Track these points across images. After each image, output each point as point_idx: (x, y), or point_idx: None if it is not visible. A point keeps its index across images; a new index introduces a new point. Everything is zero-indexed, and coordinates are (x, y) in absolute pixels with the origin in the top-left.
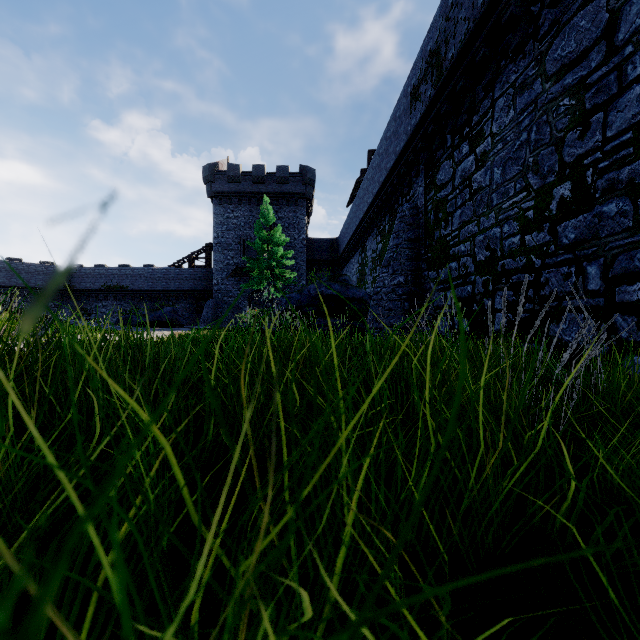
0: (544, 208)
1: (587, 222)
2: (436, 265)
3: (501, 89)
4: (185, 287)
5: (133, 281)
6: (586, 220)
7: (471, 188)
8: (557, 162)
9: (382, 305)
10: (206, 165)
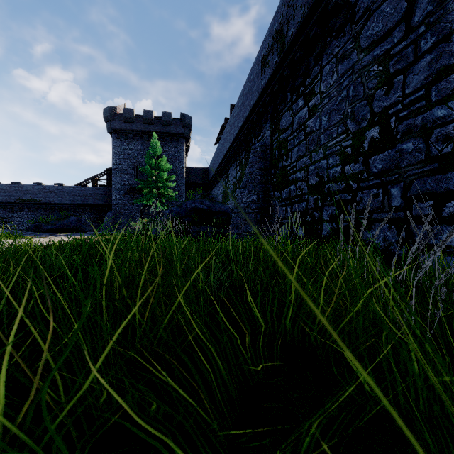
0: (359, 146)
1: (391, 156)
2: (279, 187)
3: (327, 59)
4: (89, 201)
5: (45, 196)
6: (390, 155)
7: (305, 131)
8: (369, 112)
9: (241, 216)
10: (106, 108)
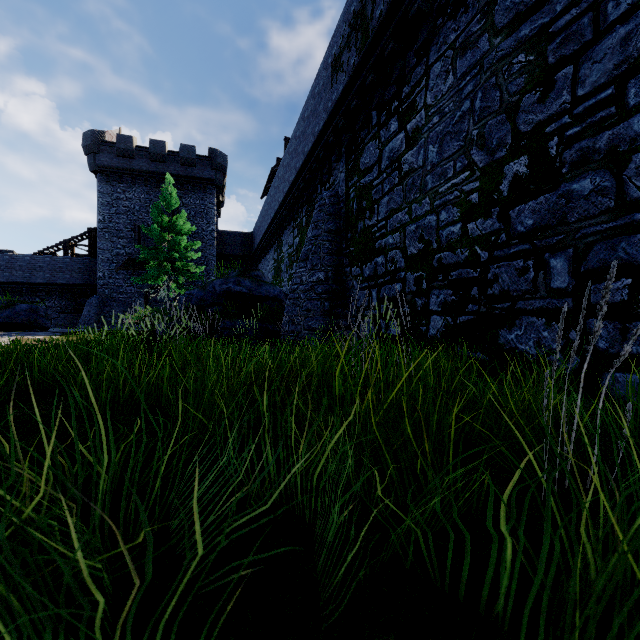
0: (492, 189)
1: (550, 204)
2: (360, 260)
3: (437, 52)
4: (59, 280)
5: None
6: (549, 201)
7: (401, 171)
8: (510, 133)
9: (299, 305)
10: (87, 131)
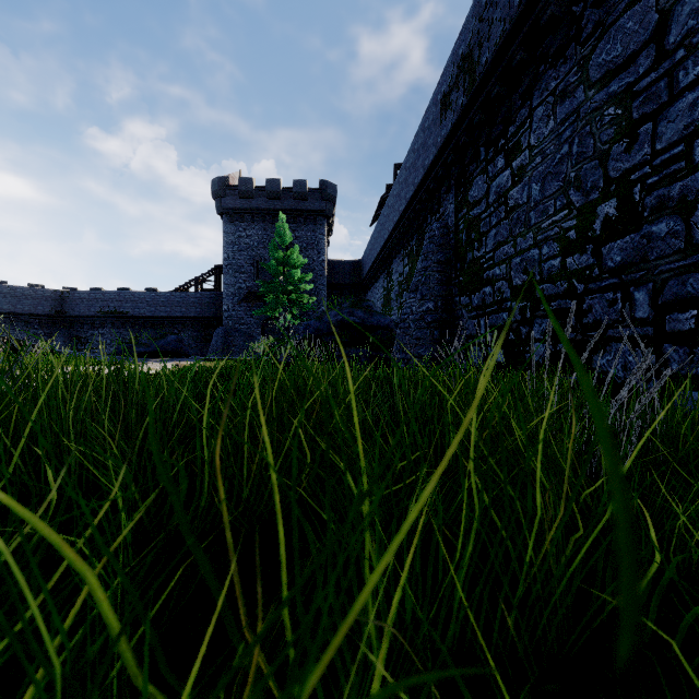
0: (587, 228)
1: (634, 243)
2: (468, 290)
3: (540, 97)
4: (192, 313)
5: (133, 306)
6: (633, 241)
7: (507, 206)
8: (601, 177)
9: (409, 334)
10: (215, 178)
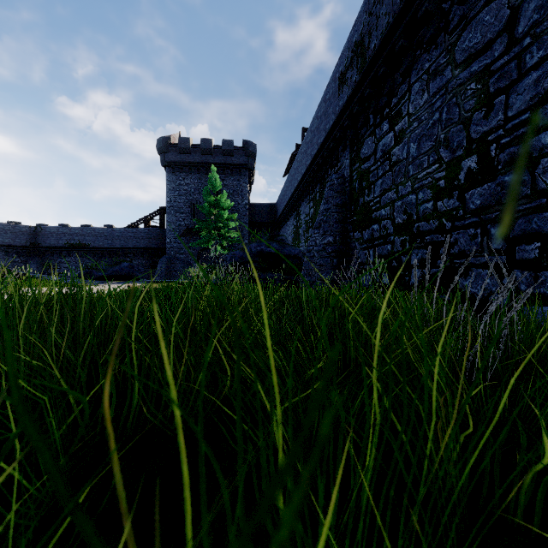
0: (454, 178)
1: (491, 190)
2: (360, 227)
3: (416, 75)
4: (141, 245)
5: (94, 239)
6: (490, 188)
7: (390, 161)
8: (465, 138)
9: (314, 261)
10: (160, 138)
